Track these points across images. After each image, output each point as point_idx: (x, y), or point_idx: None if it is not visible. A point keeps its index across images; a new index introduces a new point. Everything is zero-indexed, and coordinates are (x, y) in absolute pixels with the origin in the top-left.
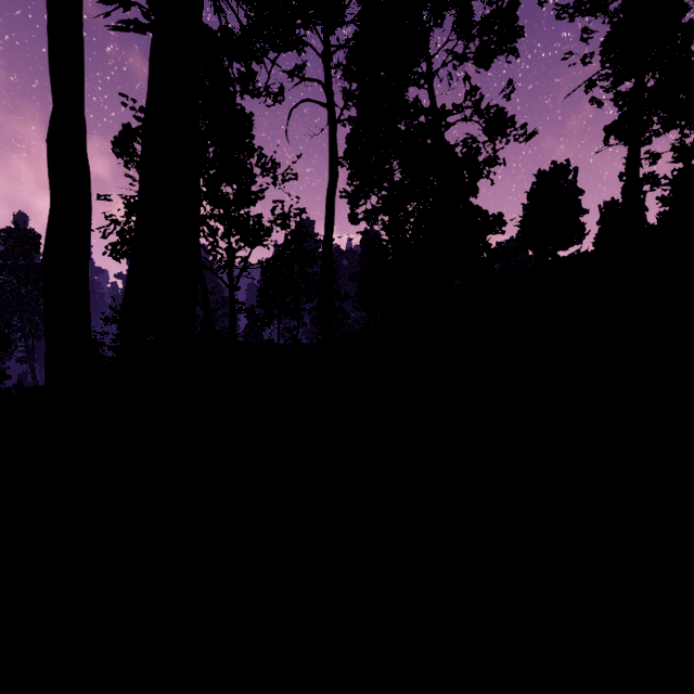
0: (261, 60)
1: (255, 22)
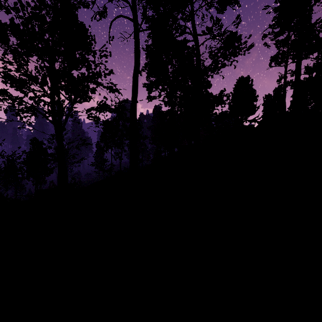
0: None
1: None
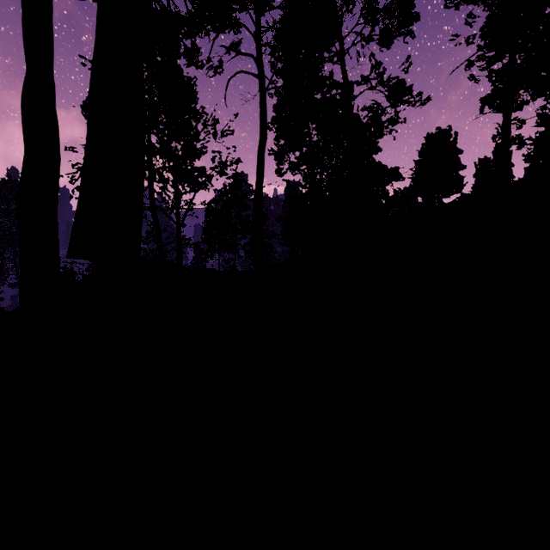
0: (202, 24)
1: (198, 4)
